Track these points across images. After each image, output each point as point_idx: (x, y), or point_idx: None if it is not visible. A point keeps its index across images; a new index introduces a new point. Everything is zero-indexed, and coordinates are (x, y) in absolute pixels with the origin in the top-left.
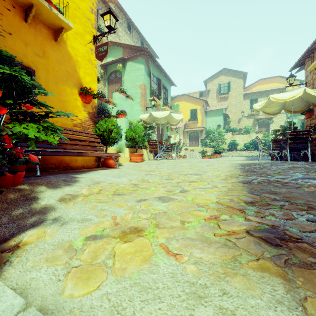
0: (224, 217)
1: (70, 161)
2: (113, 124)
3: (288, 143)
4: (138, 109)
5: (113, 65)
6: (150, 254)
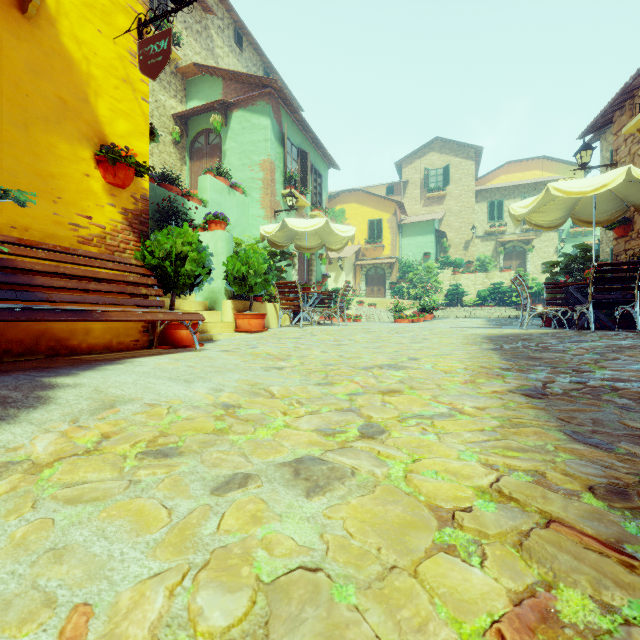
0: (581, 617)
1: (69, 334)
2: (190, 242)
3: (590, 291)
4: (256, 214)
5: (203, 117)
6: None
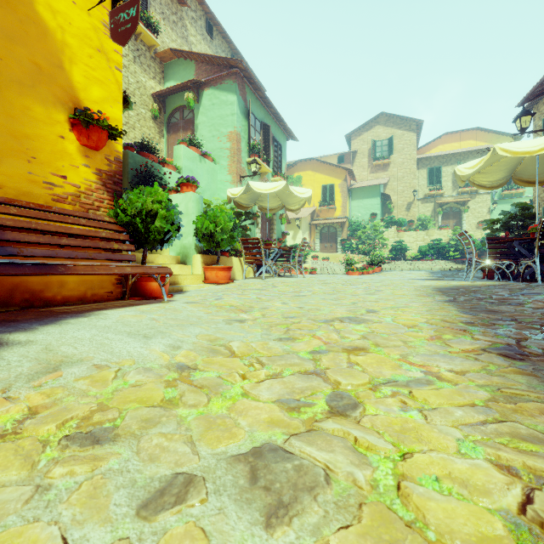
0: None
1: (44, 286)
2: (160, 200)
3: (537, 245)
4: (224, 180)
5: (178, 95)
6: None
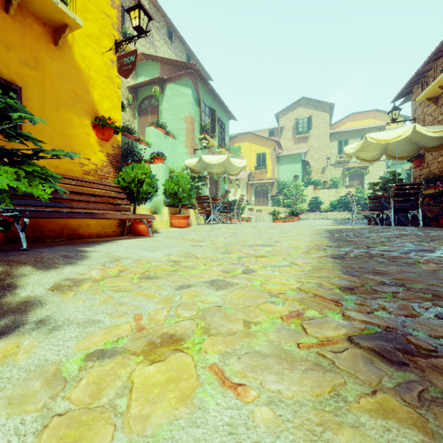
0: (311, 314)
1: (78, 227)
2: (145, 172)
3: (391, 201)
4: (182, 151)
5: (147, 88)
6: (193, 386)
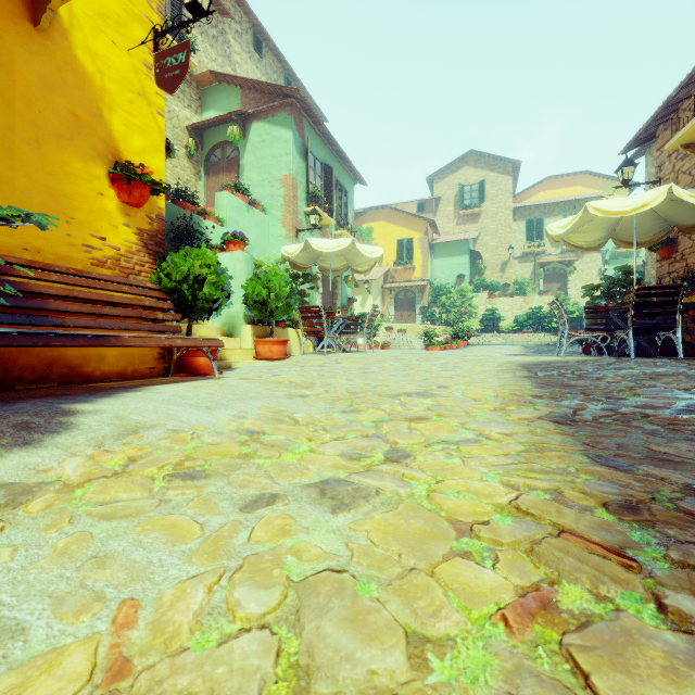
0: (577, 604)
1: (82, 361)
2: (208, 264)
3: (630, 316)
4: (277, 234)
5: (219, 129)
6: None
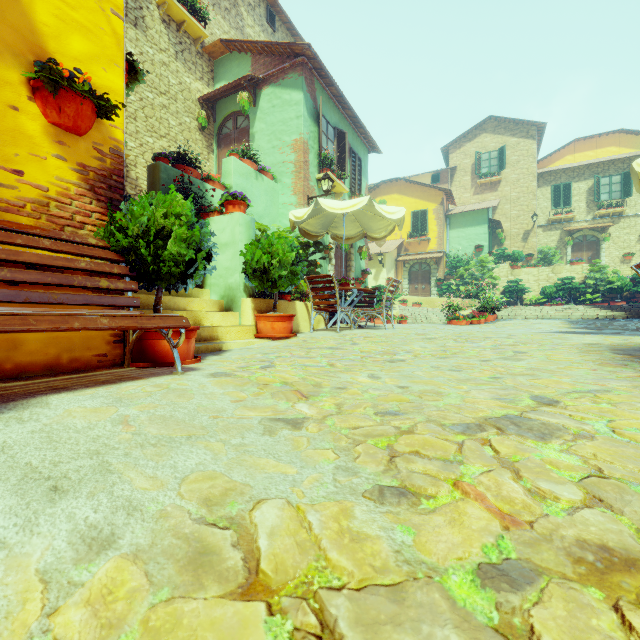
0: None
1: None
2: (179, 214)
3: None
4: (287, 202)
5: (230, 99)
6: None
